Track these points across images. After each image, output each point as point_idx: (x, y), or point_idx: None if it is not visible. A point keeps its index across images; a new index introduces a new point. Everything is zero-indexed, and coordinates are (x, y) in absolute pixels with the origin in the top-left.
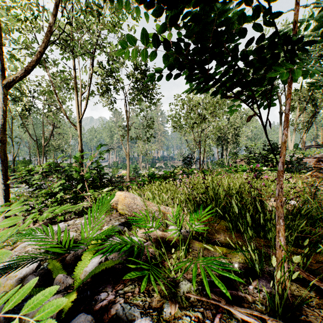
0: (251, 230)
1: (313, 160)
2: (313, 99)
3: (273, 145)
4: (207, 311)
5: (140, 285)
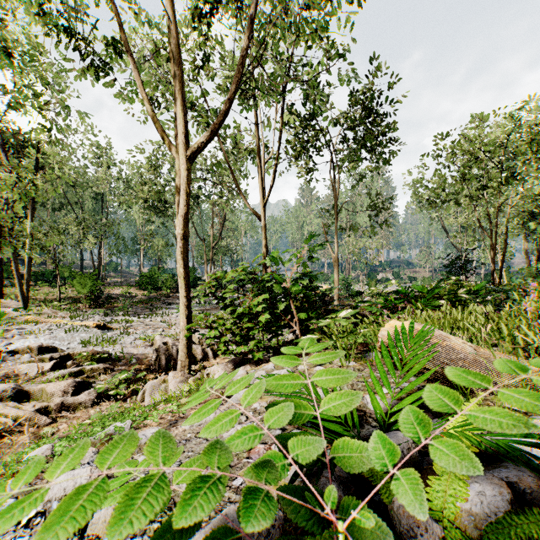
0: None
1: None
2: None
3: None
4: None
5: None
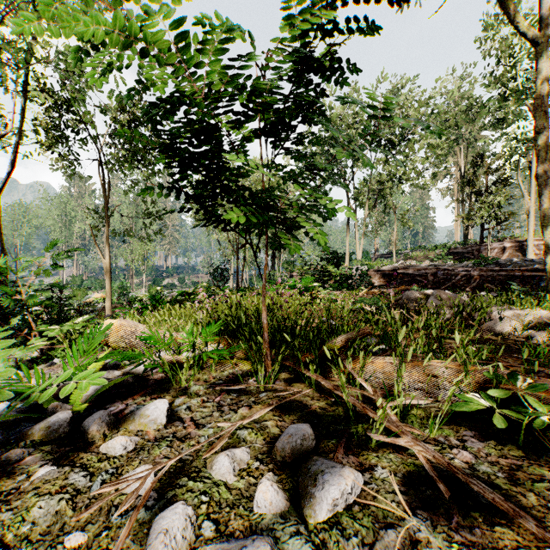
0: (270, 346)
1: (378, 273)
2: (381, 196)
3: (333, 254)
4: (211, 396)
5: (151, 396)
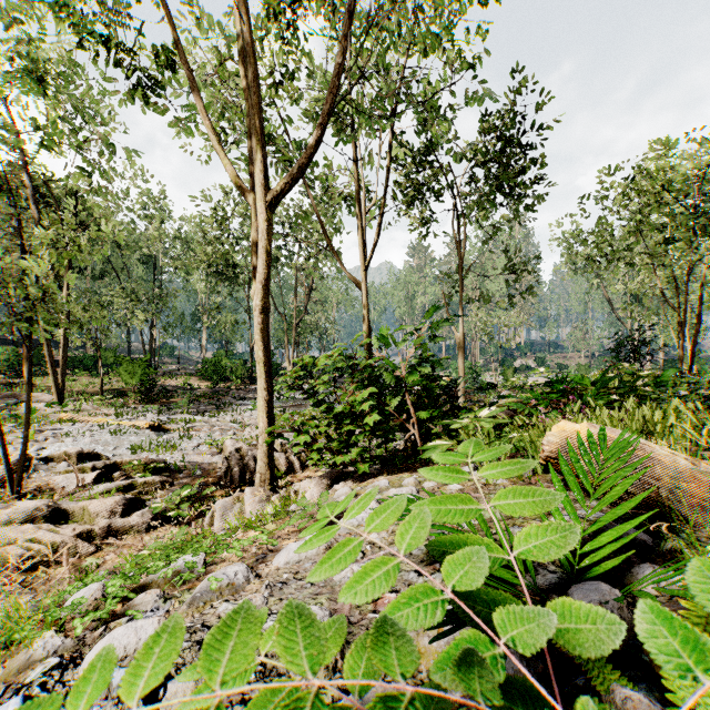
0: None
1: None
2: None
3: None
4: None
5: None
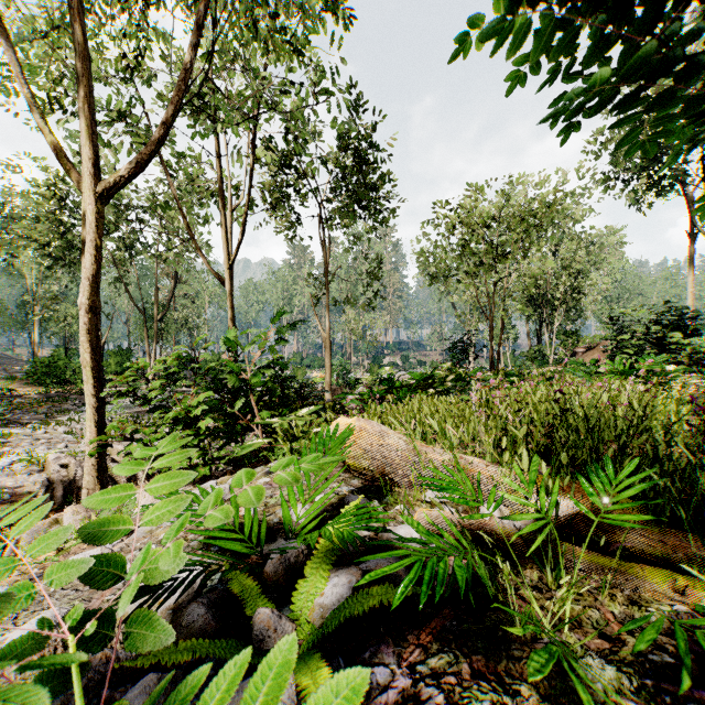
0: None
1: None
2: None
3: (680, 312)
4: None
5: (468, 655)
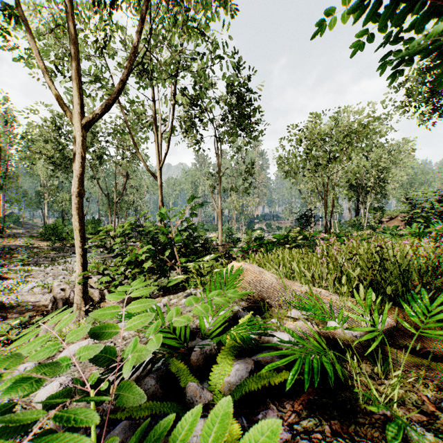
0: None
1: None
2: None
3: None
4: None
5: (328, 420)
